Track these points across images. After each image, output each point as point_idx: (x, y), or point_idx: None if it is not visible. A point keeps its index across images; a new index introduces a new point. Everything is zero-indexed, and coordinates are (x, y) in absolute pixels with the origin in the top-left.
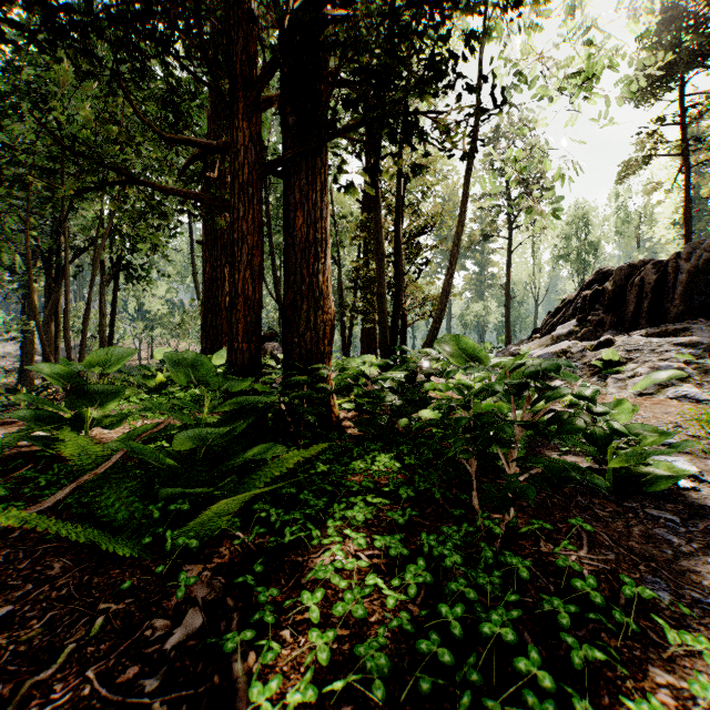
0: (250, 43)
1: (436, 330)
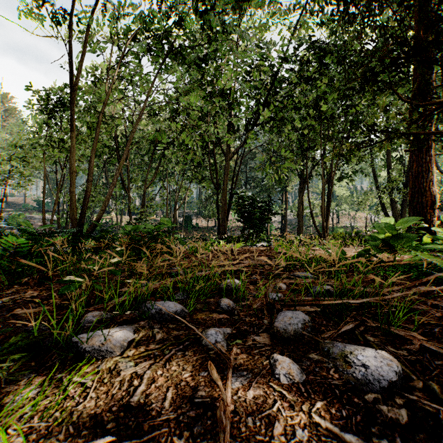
0: None
1: None
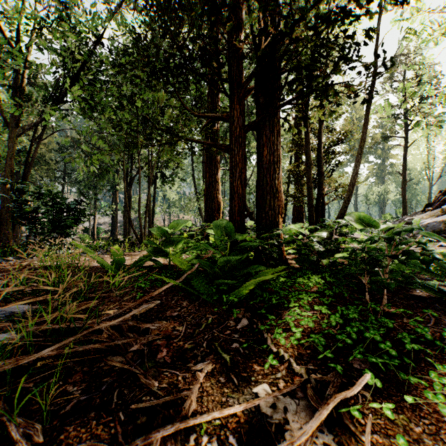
0: (240, 64)
1: (345, 207)
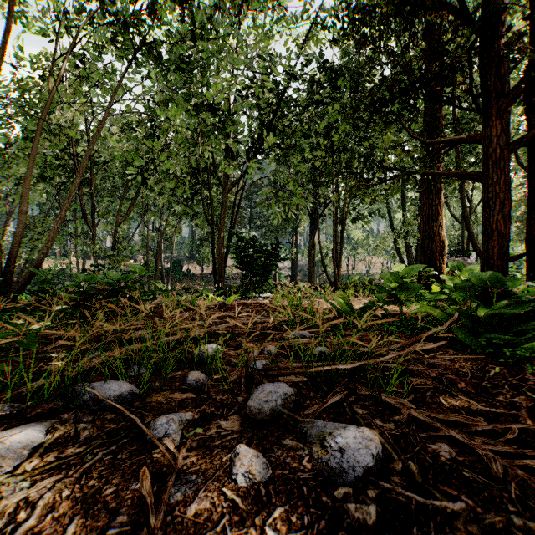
0: (499, 67)
1: None
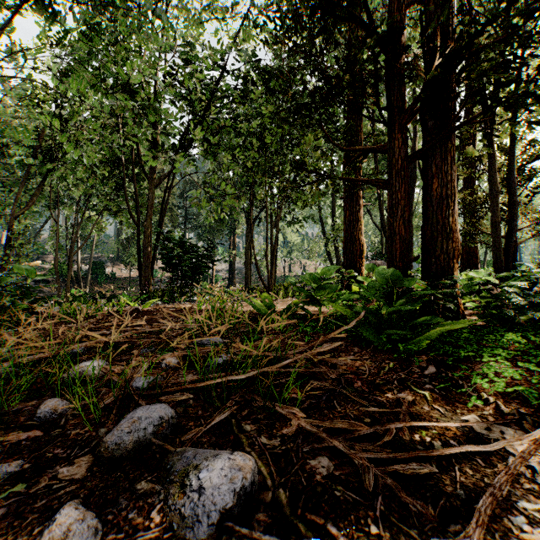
0: (401, 86)
1: None
